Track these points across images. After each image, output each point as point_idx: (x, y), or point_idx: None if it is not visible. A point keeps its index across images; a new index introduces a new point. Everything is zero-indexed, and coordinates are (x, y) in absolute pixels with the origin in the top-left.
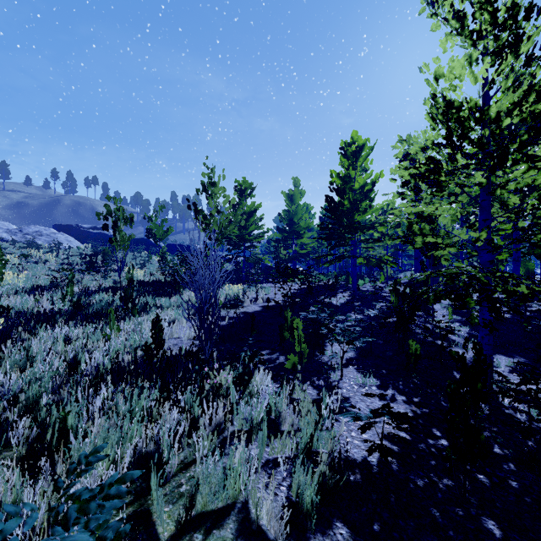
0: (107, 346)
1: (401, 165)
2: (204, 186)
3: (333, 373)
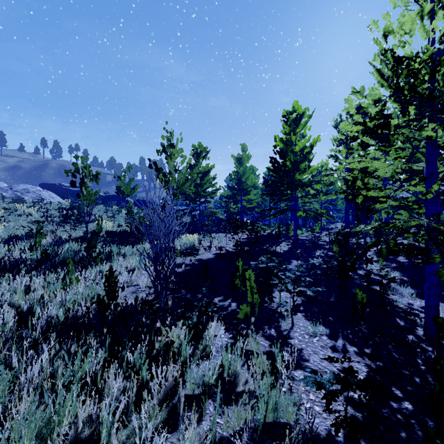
0: (63, 297)
1: (348, 122)
2: (163, 147)
3: (283, 321)
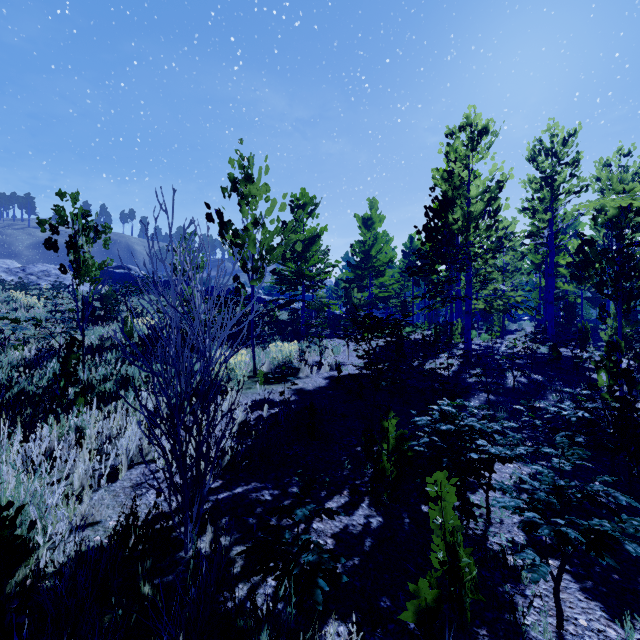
0: None
1: None
2: (233, 182)
3: (522, 599)
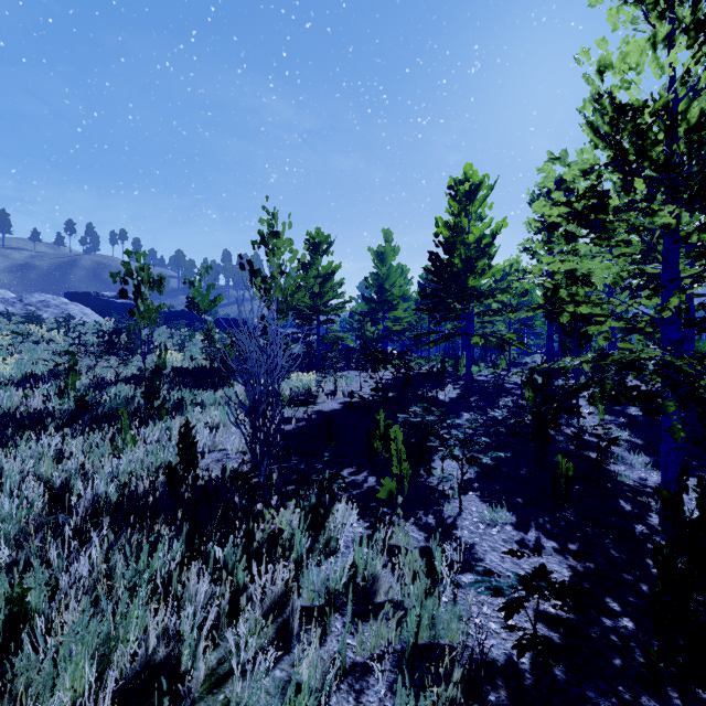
0: (114, 466)
1: (546, 201)
2: (262, 237)
3: (447, 503)
